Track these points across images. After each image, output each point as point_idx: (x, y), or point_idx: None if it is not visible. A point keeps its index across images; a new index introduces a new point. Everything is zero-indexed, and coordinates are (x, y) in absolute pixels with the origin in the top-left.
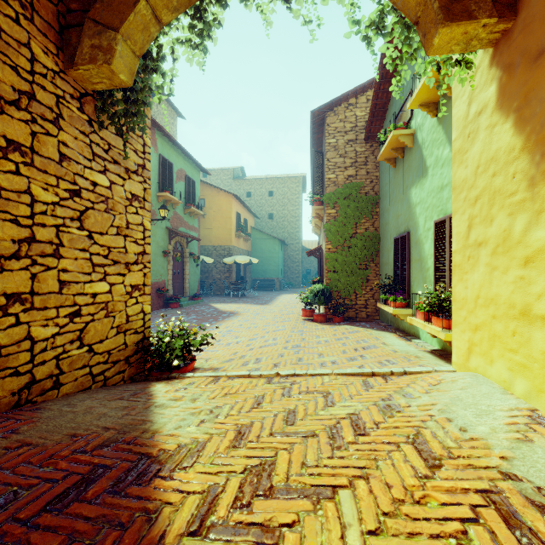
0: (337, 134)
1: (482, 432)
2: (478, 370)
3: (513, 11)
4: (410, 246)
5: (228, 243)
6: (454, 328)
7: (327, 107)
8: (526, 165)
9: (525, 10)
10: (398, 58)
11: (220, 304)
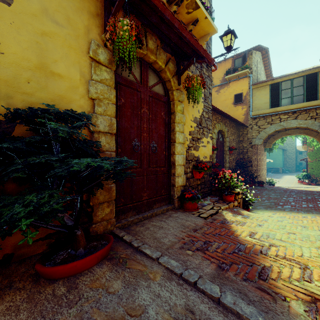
0: None
1: None
2: None
3: None
4: None
5: None
6: None
7: None
8: None
9: None
10: (316, 145)
11: None
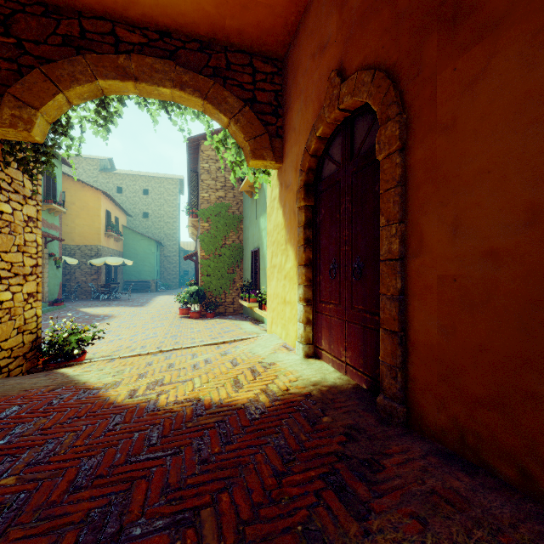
0: (210, 161)
1: (261, 353)
2: (274, 332)
3: (282, 160)
4: (260, 258)
5: (96, 243)
6: (268, 311)
7: (201, 137)
8: (285, 234)
9: (285, 163)
10: (234, 163)
11: (89, 308)
